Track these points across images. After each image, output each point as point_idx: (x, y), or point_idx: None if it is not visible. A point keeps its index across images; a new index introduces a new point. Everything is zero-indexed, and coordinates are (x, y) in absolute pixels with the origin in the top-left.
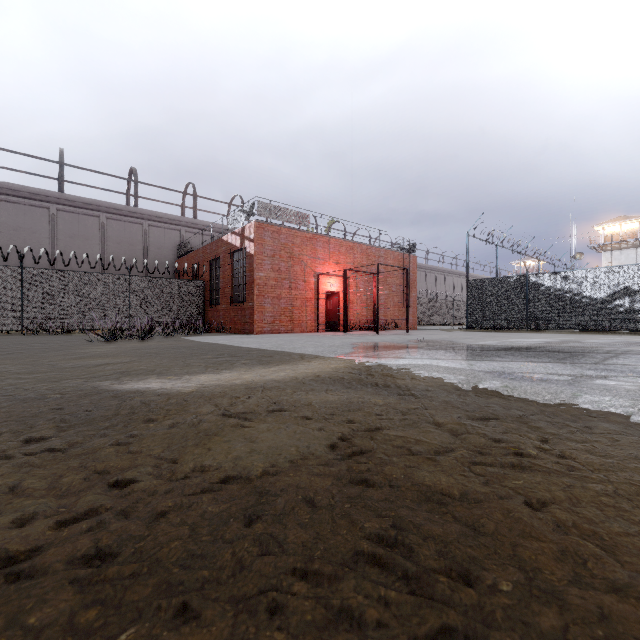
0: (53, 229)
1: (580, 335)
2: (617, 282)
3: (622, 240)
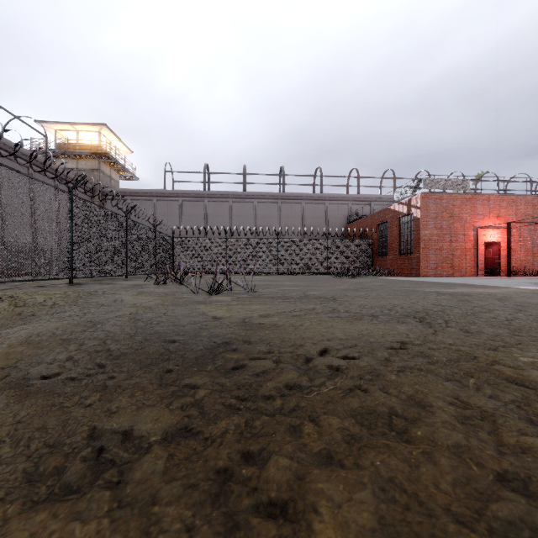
0: (279, 214)
1: None
2: None
3: None
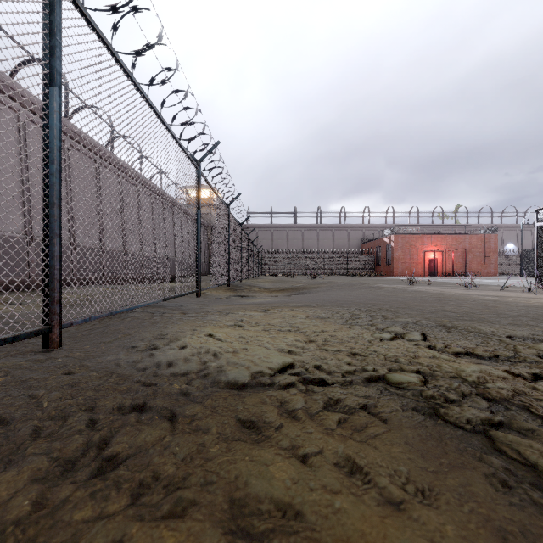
0: (318, 238)
1: None
2: None
3: None
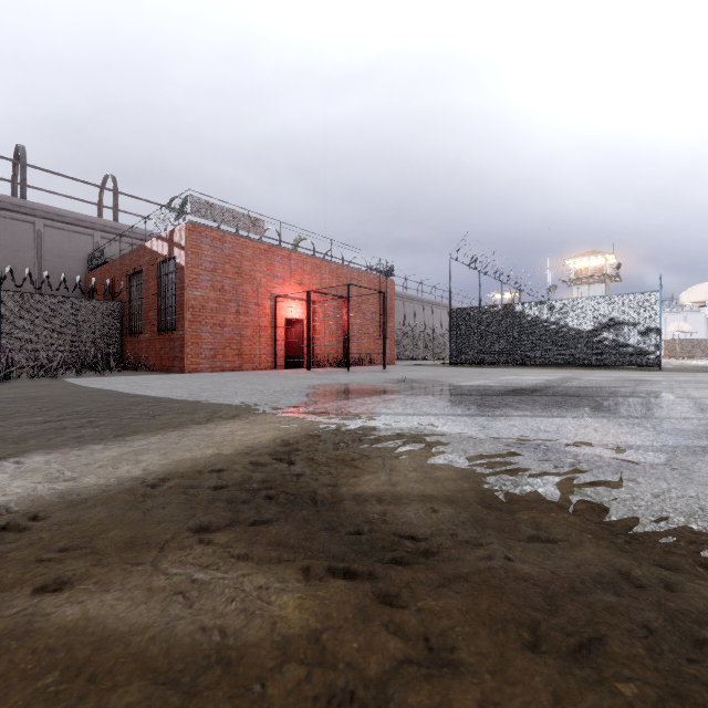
0: None
1: (570, 371)
2: (603, 313)
3: (590, 275)
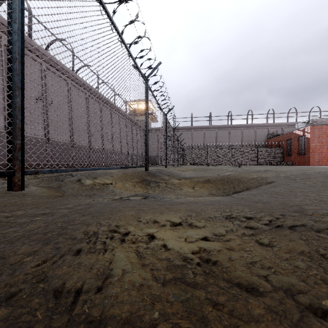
0: (229, 135)
1: None
2: None
3: None
